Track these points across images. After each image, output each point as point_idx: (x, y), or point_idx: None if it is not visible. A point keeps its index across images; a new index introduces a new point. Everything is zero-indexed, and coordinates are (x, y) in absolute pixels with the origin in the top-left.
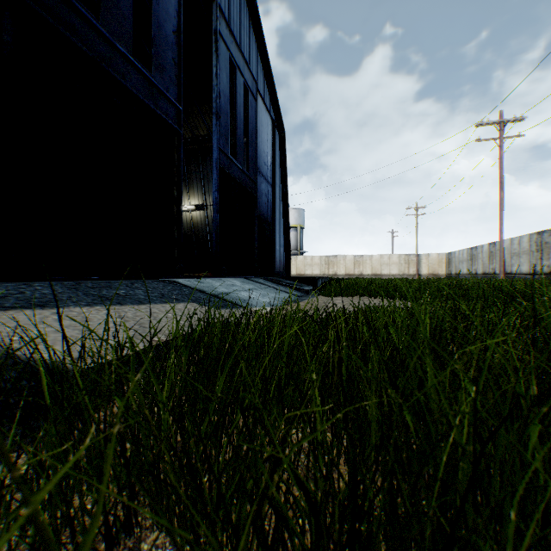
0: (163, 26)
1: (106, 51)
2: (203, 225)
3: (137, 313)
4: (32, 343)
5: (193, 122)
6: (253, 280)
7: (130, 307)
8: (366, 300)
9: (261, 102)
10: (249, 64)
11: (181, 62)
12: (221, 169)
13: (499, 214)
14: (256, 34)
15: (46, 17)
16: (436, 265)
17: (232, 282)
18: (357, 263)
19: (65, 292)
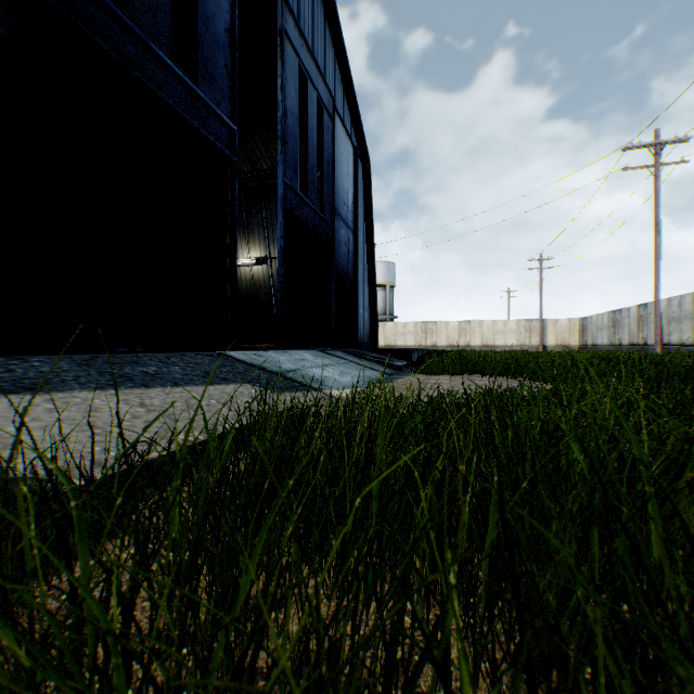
0: (212, 22)
1: (136, 53)
2: (266, 284)
3: (167, 400)
4: (1, 446)
5: (253, 153)
6: (329, 353)
7: (159, 391)
8: (478, 379)
9: (339, 124)
10: (324, 75)
11: (235, 70)
12: (288, 209)
13: (654, 266)
14: (334, 37)
15: (55, 6)
16: (566, 334)
17: (301, 356)
18: (463, 332)
19: (73, 369)
